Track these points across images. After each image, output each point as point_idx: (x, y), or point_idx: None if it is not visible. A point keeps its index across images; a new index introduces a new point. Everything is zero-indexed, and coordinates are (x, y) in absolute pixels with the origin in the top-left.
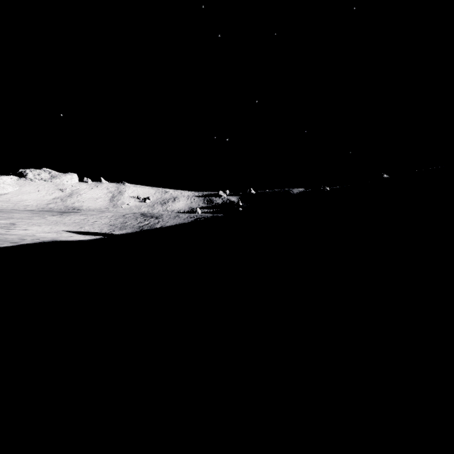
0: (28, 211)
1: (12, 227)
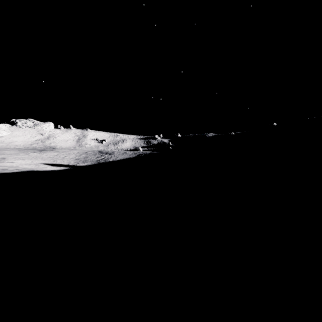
0: (16, 149)
1: (2, 160)
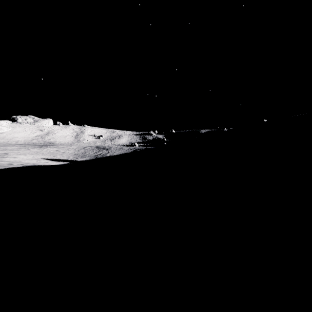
0: (18, 145)
1: (5, 156)
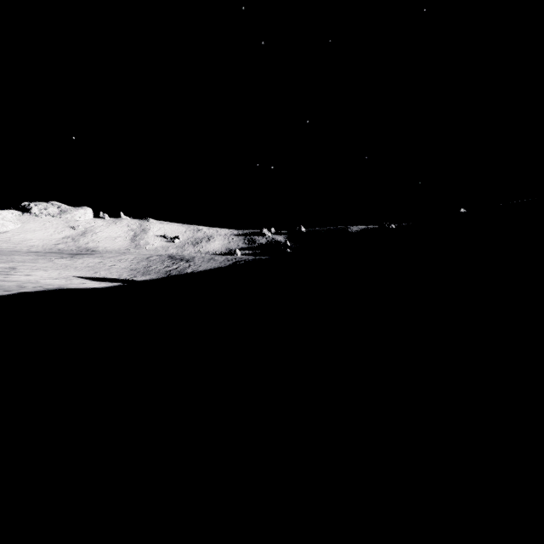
0: (32, 253)
1: (11, 272)
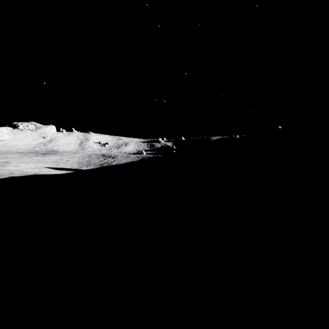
0: (19, 153)
1: (6, 164)
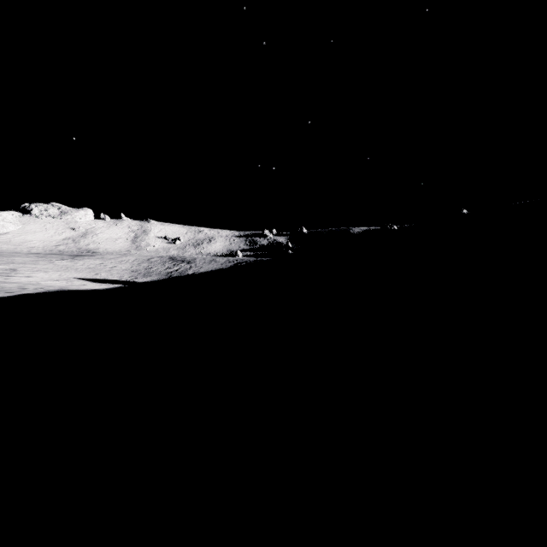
0: (33, 254)
1: (12, 273)
